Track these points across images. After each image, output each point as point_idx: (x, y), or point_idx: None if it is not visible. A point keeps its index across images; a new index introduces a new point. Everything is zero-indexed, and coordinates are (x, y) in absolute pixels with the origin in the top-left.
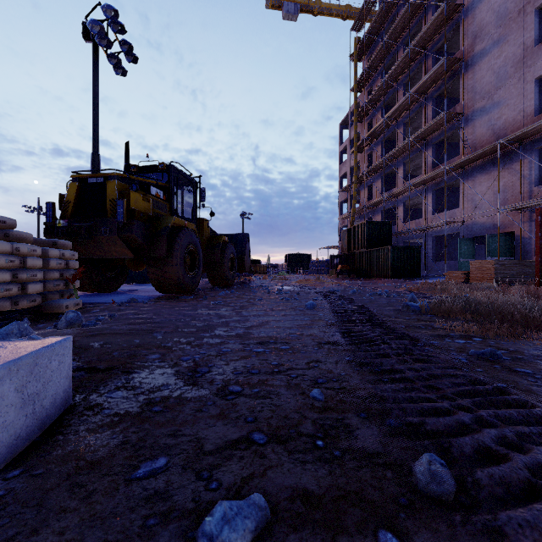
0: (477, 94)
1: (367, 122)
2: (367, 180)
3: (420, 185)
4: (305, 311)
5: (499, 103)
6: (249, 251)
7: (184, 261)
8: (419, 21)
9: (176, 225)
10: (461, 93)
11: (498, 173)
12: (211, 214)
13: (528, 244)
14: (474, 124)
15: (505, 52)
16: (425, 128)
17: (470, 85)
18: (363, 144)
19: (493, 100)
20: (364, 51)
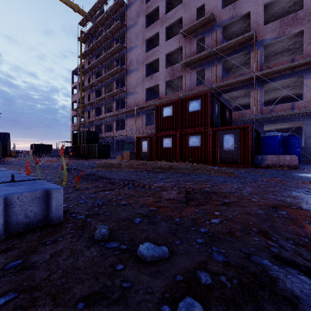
0: (130, 86)
1: (88, 77)
2: (88, 108)
3: (111, 117)
4: (53, 169)
5: (137, 92)
6: (10, 143)
7: None
8: (111, 42)
9: None
10: (126, 83)
11: (135, 119)
12: None
13: None
14: (130, 97)
15: (138, 74)
16: (113, 92)
17: (128, 81)
18: (85, 88)
19: (135, 90)
20: (86, 40)
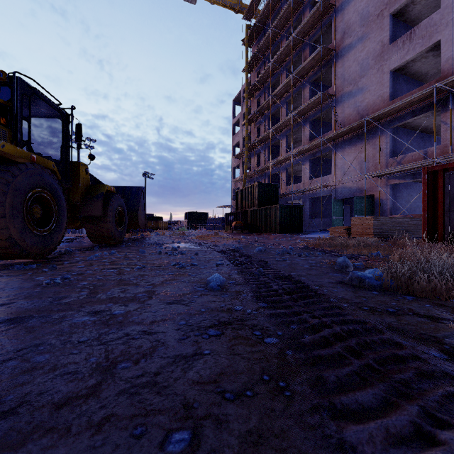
0: (345, 80)
1: (256, 99)
2: (256, 149)
3: (300, 155)
4: (207, 296)
5: (362, 89)
6: (144, 205)
7: (23, 211)
8: (299, 17)
9: (24, 162)
10: (332, 79)
11: (364, 145)
12: (89, 157)
13: (384, 205)
14: (343, 105)
15: (367, 47)
16: (305, 105)
17: (340, 72)
18: (253, 118)
19: (358, 86)
20: (254, 37)
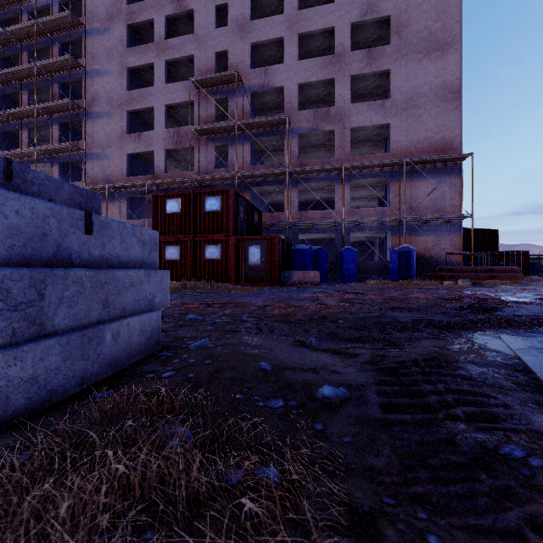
0: (95, 142)
1: None
2: None
3: None
4: None
5: (109, 157)
6: None
7: None
8: (47, 44)
9: None
10: (83, 134)
11: (107, 206)
12: None
13: None
14: (93, 163)
15: (112, 124)
16: (52, 147)
17: (90, 132)
18: None
19: (105, 152)
20: None
